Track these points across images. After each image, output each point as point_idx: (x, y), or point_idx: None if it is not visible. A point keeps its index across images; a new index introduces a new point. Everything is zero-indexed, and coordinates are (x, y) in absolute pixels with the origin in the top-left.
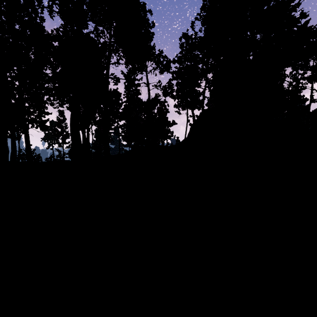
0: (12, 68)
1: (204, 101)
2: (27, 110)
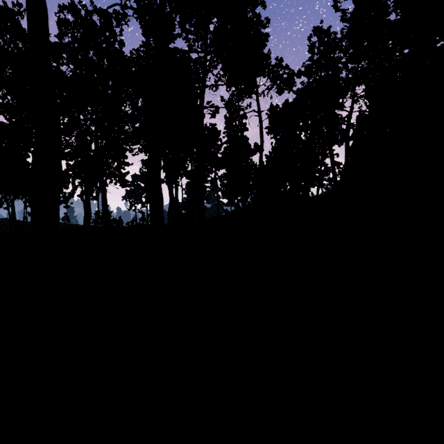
0: (86, 108)
1: (349, 131)
2: (105, 161)
